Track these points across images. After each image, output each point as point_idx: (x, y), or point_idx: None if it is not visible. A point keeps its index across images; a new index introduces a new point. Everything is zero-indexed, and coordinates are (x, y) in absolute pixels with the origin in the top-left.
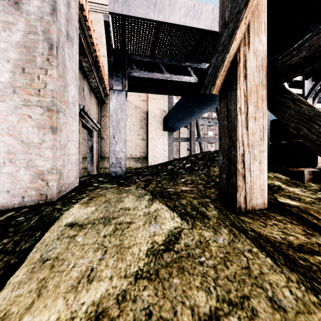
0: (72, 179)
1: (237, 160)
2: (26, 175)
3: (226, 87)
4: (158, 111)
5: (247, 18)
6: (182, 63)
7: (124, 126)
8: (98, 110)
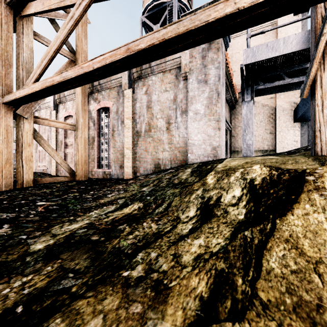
0: (223, 154)
1: (315, 130)
2: (209, 148)
3: (312, 93)
4: (287, 105)
5: (316, 62)
6: (303, 66)
7: (252, 123)
8: (229, 114)
